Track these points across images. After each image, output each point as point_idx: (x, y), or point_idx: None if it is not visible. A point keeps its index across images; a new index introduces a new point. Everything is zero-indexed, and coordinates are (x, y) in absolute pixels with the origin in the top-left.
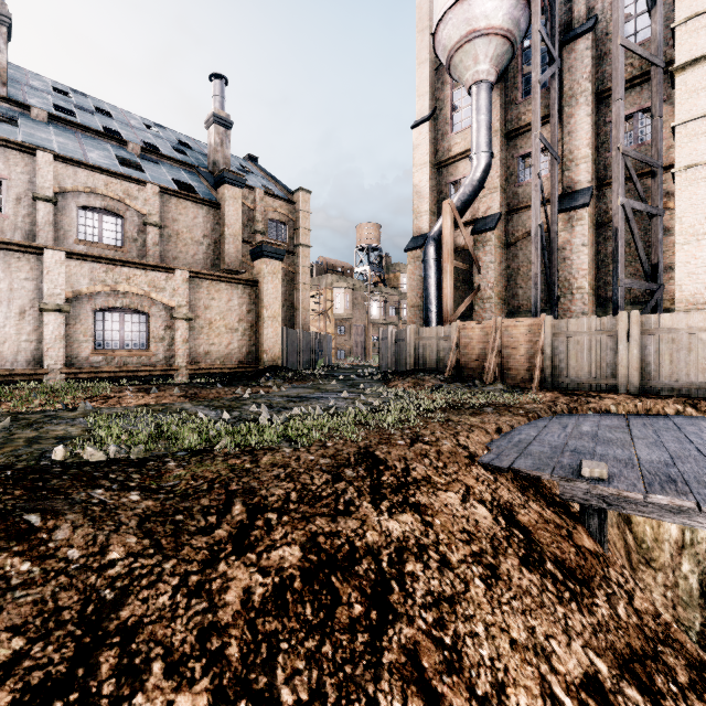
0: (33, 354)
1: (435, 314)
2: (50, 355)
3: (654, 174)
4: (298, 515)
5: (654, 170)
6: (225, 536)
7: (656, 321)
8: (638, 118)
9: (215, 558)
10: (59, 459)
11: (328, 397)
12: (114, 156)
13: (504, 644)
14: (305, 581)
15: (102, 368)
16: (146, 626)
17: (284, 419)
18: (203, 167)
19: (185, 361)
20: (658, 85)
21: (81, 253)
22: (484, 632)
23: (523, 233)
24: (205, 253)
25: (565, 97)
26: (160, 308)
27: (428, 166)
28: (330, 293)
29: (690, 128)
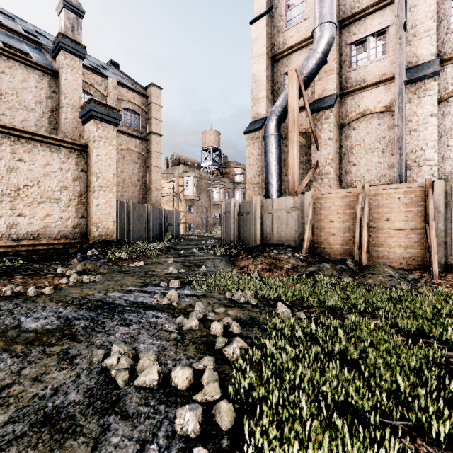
0: None
1: (276, 189)
2: None
3: None
4: None
5: None
6: None
7: None
8: None
9: None
10: None
11: (137, 307)
12: None
13: None
14: None
15: None
16: None
17: None
18: None
19: None
20: None
21: None
22: None
23: (357, 113)
24: (38, 120)
25: None
26: None
27: (265, 56)
28: (181, 180)
29: None
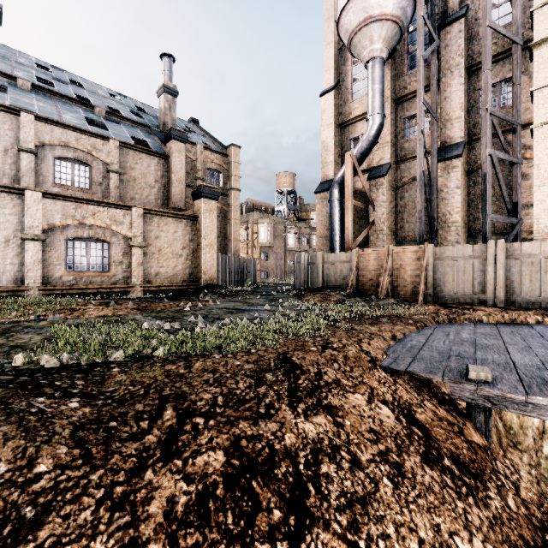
0: (16, 275)
1: (338, 243)
2: (29, 276)
3: (515, 131)
4: (223, 419)
5: (515, 127)
6: (154, 442)
7: (519, 248)
8: (501, 86)
9: (143, 466)
10: (18, 365)
11: (253, 309)
12: (84, 117)
13: (414, 545)
14: (227, 488)
15: (72, 286)
16: (63, 546)
17: (216, 328)
18: (155, 127)
19: (140, 280)
20: (517, 59)
21: (55, 193)
22: (395, 533)
23: (408, 178)
24: (156, 194)
25: (442, 70)
26: (119, 238)
27: (333, 125)
28: (256, 227)
29: (545, 92)
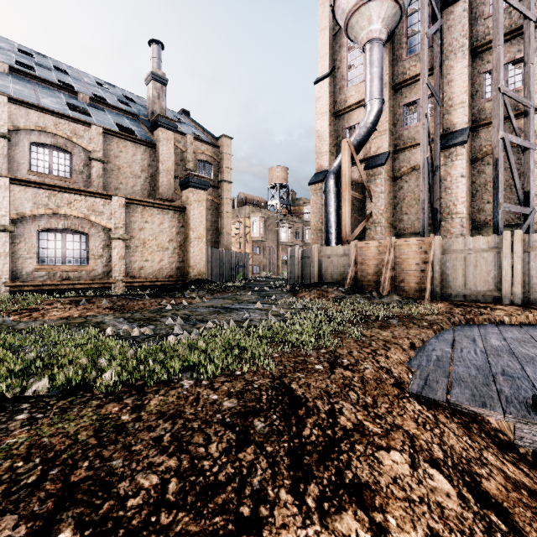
0: None
1: (334, 236)
2: None
3: (527, 114)
4: None
5: (527, 110)
6: None
7: None
8: (508, 69)
9: None
10: None
11: (243, 308)
12: (65, 102)
13: None
14: None
15: (44, 282)
16: None
17: (195, 336)
18: (143, 116)
19: (121, 275)
20: (530, 36)
21: (24, 179)
22: None
23: (408, 168)
24: (143, 185)
25: (445, 52)
26: (99, 229)
27: (328, 114)
28: (248, 221)
29: None
